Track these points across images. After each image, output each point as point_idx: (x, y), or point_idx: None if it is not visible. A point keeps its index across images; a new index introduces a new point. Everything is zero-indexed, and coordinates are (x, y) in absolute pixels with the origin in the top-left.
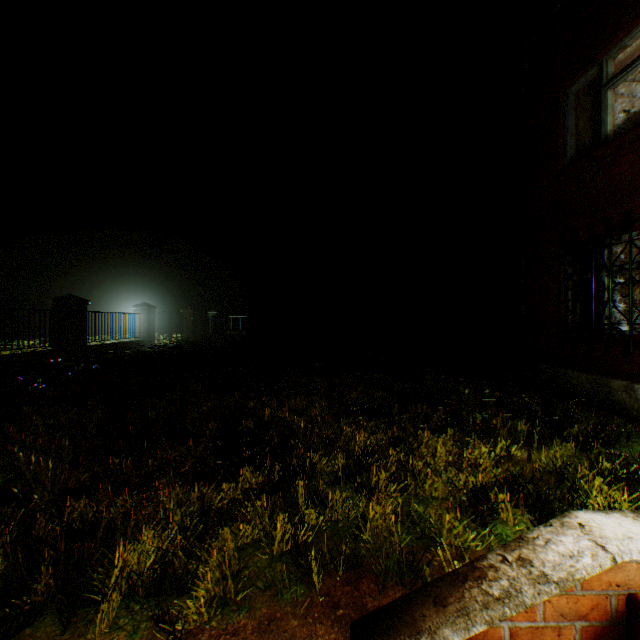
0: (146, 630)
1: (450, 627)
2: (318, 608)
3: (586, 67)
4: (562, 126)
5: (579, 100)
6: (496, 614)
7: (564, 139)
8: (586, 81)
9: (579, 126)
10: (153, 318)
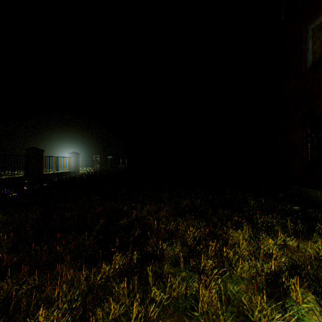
0: None
1: None
2: None
3: (320, 12)
4: (304, 48)
5: (314, 33)
6: None
7: (305, 56)
8: (320, 21)
9: (314, 48)
10: (78, 159)
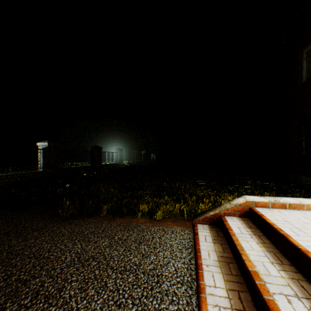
0: (148, 219)
1: (211, 212)
2: (186, 220)
3: (309, 42)
4: (300, 67)
5: (309, 55)
6: (220, 209)
7: (301, 73)
8: (310, 48)
9: (309, 67)
10: (122, 154)
